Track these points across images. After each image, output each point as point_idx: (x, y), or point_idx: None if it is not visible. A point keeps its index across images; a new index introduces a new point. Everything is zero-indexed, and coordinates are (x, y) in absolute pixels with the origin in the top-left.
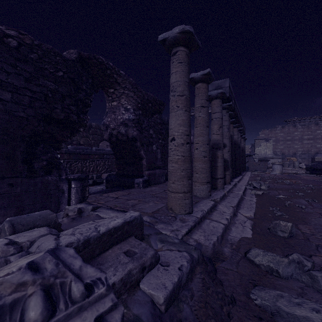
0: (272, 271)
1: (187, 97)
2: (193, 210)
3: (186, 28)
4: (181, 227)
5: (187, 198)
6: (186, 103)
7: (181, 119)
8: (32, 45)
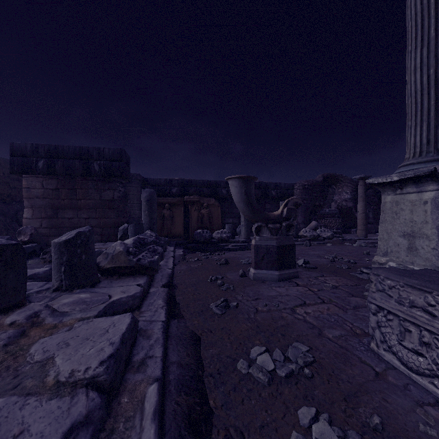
0: (375, 246)
1: (363, 197)
2: (368, 237)
3: (361, 176)
4: (356, 238)
5: (363, 232)
6: (363, 199)
7: (361, 205)
8: (310, 184)
